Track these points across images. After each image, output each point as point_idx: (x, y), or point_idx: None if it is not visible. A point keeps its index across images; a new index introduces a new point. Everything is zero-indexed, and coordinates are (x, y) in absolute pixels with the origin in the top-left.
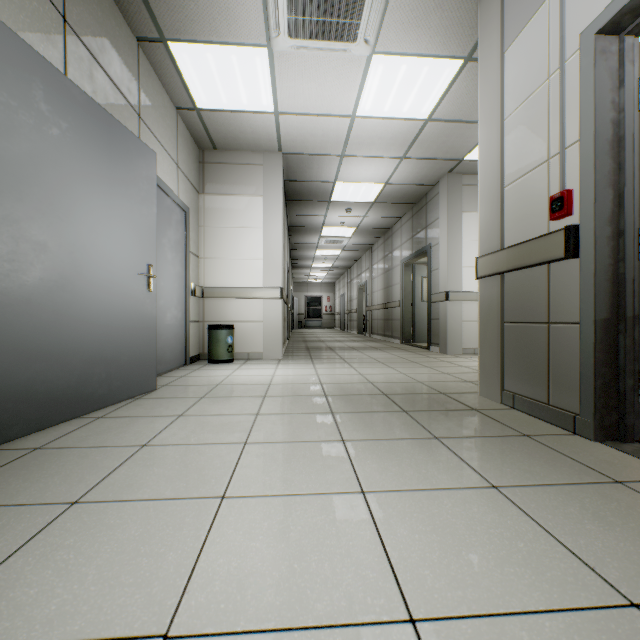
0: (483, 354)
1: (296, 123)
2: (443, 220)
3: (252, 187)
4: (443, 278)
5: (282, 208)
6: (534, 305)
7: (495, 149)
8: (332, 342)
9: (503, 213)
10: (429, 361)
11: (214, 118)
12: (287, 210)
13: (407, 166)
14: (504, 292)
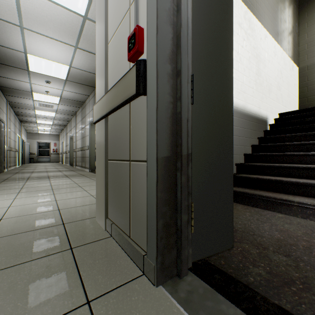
0: (97, 186)
1: None
2: None
3: None
4: None
5: None
6: (122, 144)
7: (103, 11)
8: (39, 172)
9: (107, 66)
10: (92, 185)
11: None
12: None
13: (82, 55)
14: (108, 133)
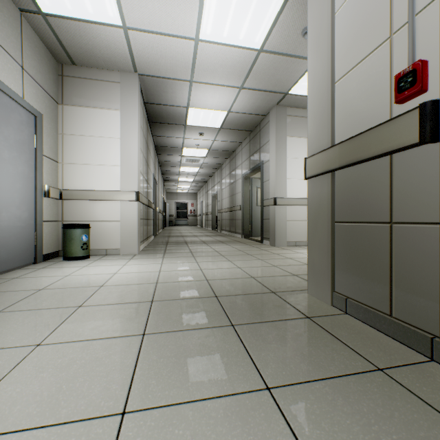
0: (312, 253)
1: (145, 42)
2: (272, 142)
3: (110, 102)
4: (272, 187)
5: (139, 122)
6: (372, 203)
7: (325, 45)
8: (190, 237)
9: (334, 109)
10: (262, 253)
11: (63, 27)
12: (152, 131)
13: (245, 96)
14: (335, 191)
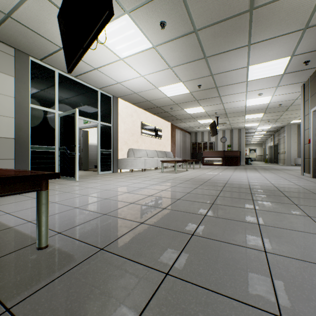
0: None
1: None
2: None
3: None
4: None
5: None
6: None
7: None
8: None
9: None
10: None
11: None
12: None
13: None
14: None
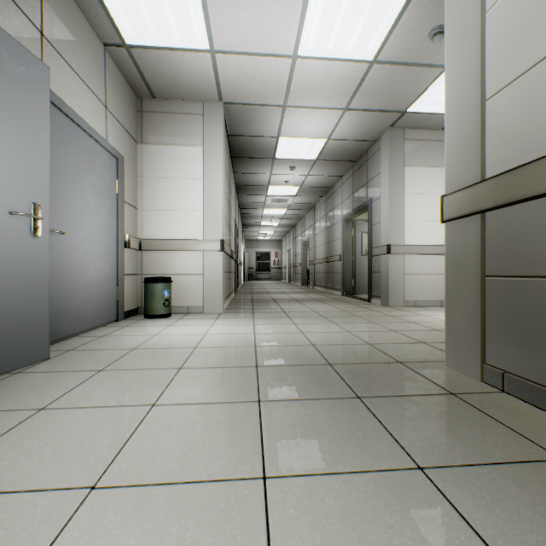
0: (452, 315)
1: (234, 65)
2: (385, 174)
3: (192, 137)
4: (385, 231)
5: (223, 159)
6: (541, 252)
7: (472, 54)
8: (277, 294)
9: (484, 134)
10: (373, 315)
11: (146, 58)
12: (233, 168)
13: (349, 119)
14: (485, 236)
